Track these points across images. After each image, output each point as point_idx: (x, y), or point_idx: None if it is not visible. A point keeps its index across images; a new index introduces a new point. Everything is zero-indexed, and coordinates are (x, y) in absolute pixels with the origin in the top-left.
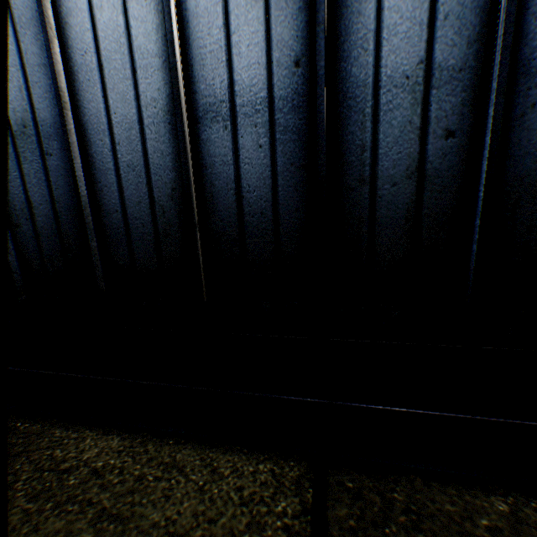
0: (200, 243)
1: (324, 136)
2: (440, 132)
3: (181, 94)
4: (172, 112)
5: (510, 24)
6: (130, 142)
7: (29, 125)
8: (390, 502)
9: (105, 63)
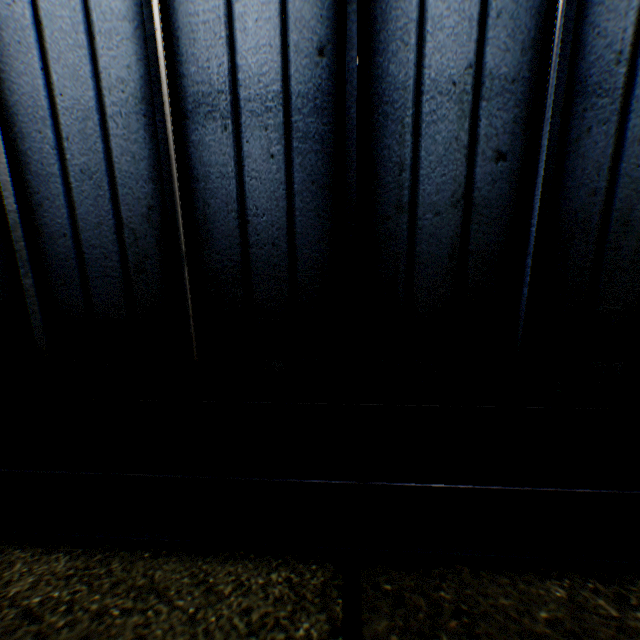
0: (189, 282)
1: (355, 148)
2: (489, 154)
3: (162, 76)
4: (149, 101)
5: (569, 32)
6: (85, 137)
7: None
8: (437, 603)
9: (45, 20)
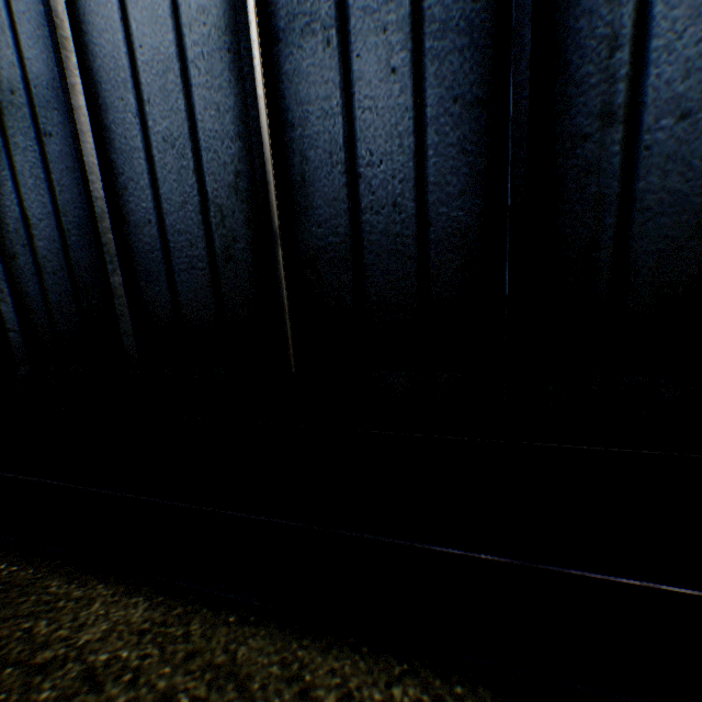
0: (285, 269)
1: (529, 20)
2: None
3: None
4: (233, 29)
5: None
6: (166, 96)
7: (18, 89)
8: None
9: None
